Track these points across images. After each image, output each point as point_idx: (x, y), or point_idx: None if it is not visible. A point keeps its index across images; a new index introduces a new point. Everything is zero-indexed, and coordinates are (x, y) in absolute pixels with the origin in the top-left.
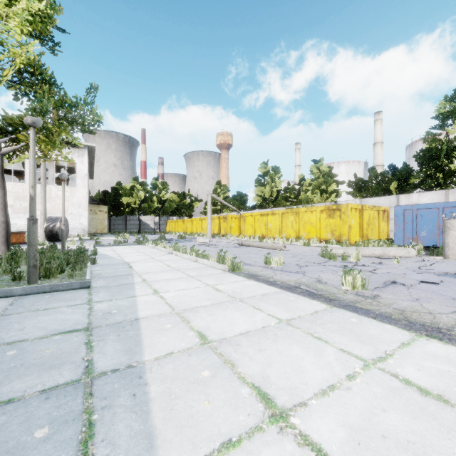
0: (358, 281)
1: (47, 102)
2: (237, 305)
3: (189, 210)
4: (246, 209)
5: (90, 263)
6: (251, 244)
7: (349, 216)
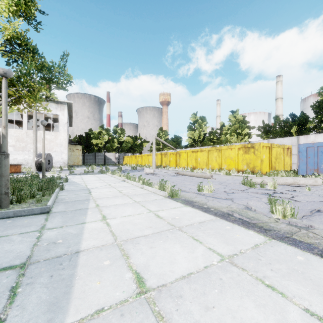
0: (287, 210)
1: (30, 66)
2: (177, 235)
3: (139, 149)
4: (181, 147)
5: (59, 189)
6: (185, 174)
7: (261, 152)
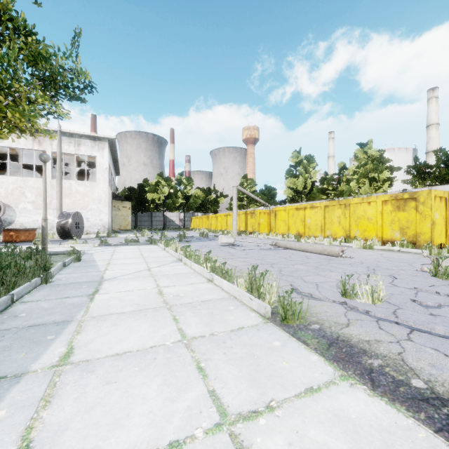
0: None
1: (12, 53)
2: None
3: (214, 206)
4: (275, 204)
5: (40, 282)
6: (289, 246)
7: (432, 208)
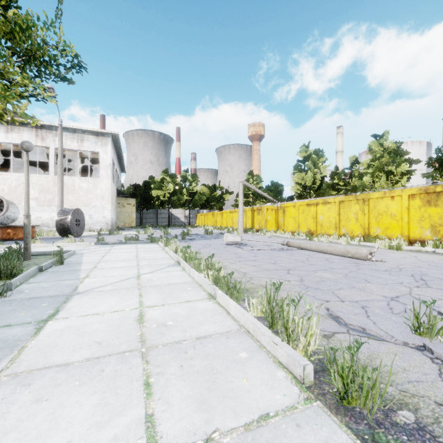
0: None
1: None
2: None
3: (219, 203)
4: (282, 200)
5: None
6: (304, 246)
7: None
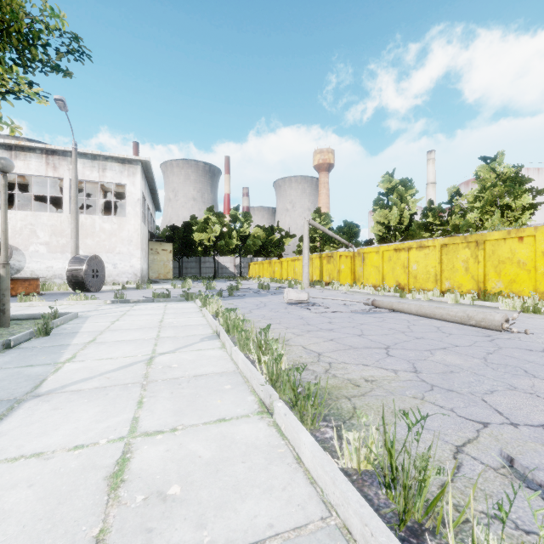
0: None
1: None
2: None
3: (278, 249)
4: (358, 245)
5: None
6: (398, 307)
7: None
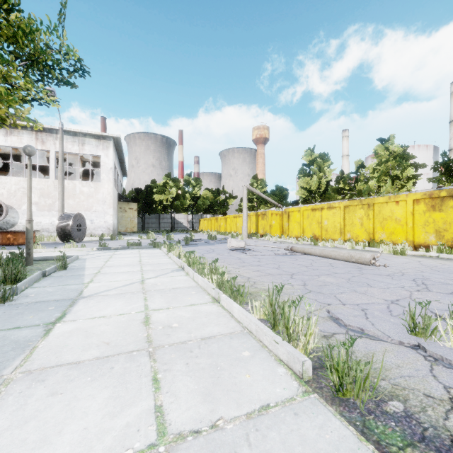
0: None
1: None
2: None
3: (223, 207)
4: (287, 205)
5: None
6: (308, 251)
7: None
